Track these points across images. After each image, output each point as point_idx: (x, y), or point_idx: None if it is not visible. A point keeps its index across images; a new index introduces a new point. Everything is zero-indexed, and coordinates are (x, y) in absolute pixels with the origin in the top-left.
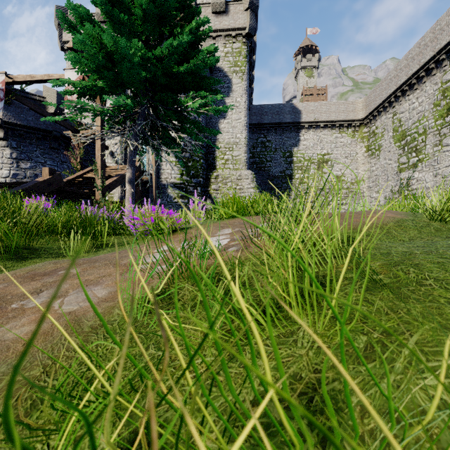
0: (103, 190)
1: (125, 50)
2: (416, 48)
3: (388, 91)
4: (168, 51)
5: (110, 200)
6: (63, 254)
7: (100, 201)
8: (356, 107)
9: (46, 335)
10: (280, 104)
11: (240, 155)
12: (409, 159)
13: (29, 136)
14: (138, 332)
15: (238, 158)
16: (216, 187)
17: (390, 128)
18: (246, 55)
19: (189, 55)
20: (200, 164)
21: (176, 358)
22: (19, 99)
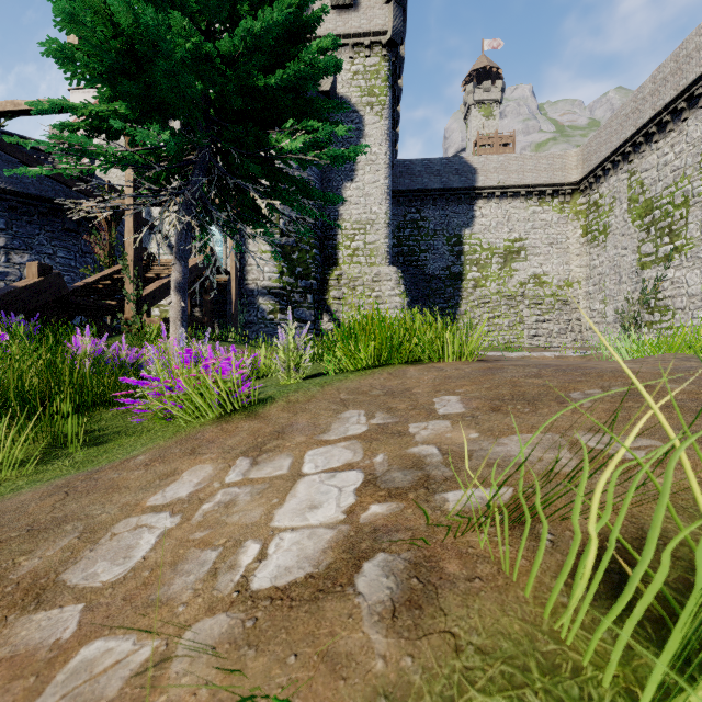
0: (138, 303)
1: (156, 32)
2: (671, 62)
3: (621, 136)
4: (245, 44)
5: (162, 315)
6: None
7: (132, 321)
8: (566, 162)
9: None
10: (443, 158)
11: (377, 240)
12: (658, 248)
13: (28, 209)
14: None
15: (373, 246)
16: (339, 294)
17: (625, 196)
18: (387, 76)
19: (286, 56)
20: (312, 256)
21: None
22: None
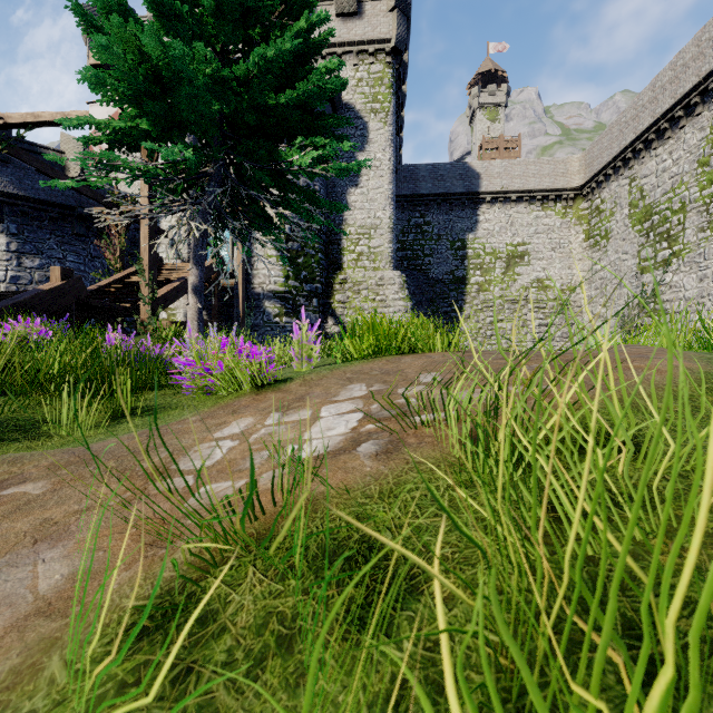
0: (153, 305)
1: (181, 62)
2: (669, 71)
3: (622, 142)
4: (258, 68)
5: (170, 318)
6: (49, 433)
7: (148, 323)
8: (568, 168)
9: None
10: (447, 163)
11: (381, 245)
12: (657, 253)
13: (39, 214)
14: None
15: (378, 251)
16: (343, 298)
17: (625, 202)
18: (391, 83)
19: (295, 76)
20: (317, 260)
21: None
22: (17, 154)
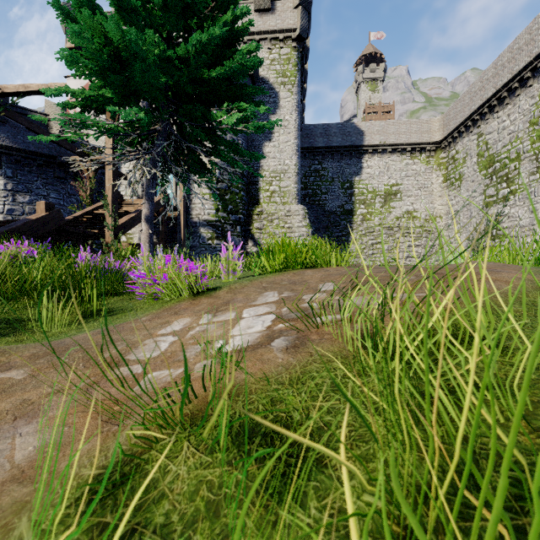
0: (115, 231)
1: (136, 45)
2: (507, 53)
3: (472, 107)
4: (195, 49)
5: (128, 241)
6: (32, 330)
7: (111, 244)
8: (431, 127)
9: None
10: (339, 123)
11: (289, 185)
12: (498, 191)
13: (28, 162)
14: None
15: (286, 190)
16: (260, 225)
17: (474, 152)
18: (296, 62)
19: (223, 56)
20: (240, 197)
21: None
22: (11, 116)
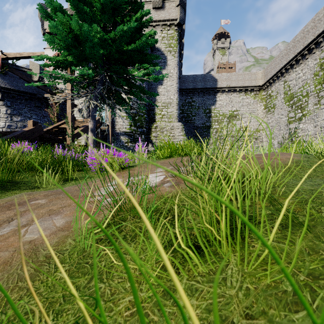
0: (72, 137)
1: (87, 33)
2: (301, 33)
3: (280, 65)
4: (120, 34)
5: (78, 144)
6: (38, 186)
7: (70, 145)
8: (257, 76)
9: (5, 264)
10: (202, 74)
11: (173, 111)
12: (296, 115)
13: (20, 97)
14: (84, 262)
15: (171, 114)
16: (156, 134)
17: (282, 92)
18: (177, 39)
19: (135, 38)
20: (144, 118)
21: (115, 292)
22: (11, 70)
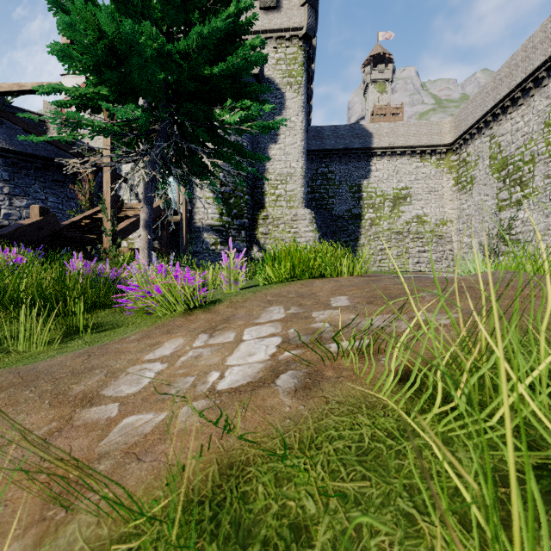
0: (113, 236)
1: (132, 37)
2: (521, 52)
3: (484, 108)
4: (196, 44)
5: (129, 246)
6: (8, 349)
7: (109, 250)
8: (441, 128)
9: None
10: (346, 125)
11: (295, 189)
12: (512, 195)
13: (26, 165)
14: None
15: (292, 193)
16: (265, 230)
17: (486, 155)
18: (303, 62)
19: (226, 52)
20: (245, 201)
21: None
22: (6, 116)
